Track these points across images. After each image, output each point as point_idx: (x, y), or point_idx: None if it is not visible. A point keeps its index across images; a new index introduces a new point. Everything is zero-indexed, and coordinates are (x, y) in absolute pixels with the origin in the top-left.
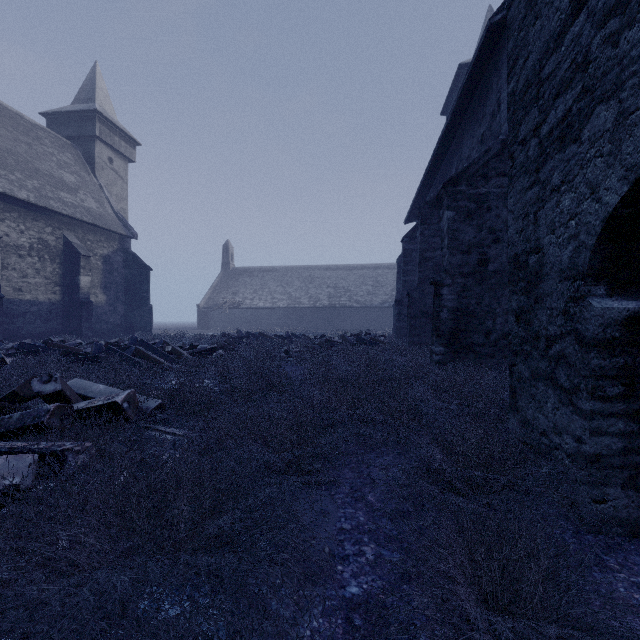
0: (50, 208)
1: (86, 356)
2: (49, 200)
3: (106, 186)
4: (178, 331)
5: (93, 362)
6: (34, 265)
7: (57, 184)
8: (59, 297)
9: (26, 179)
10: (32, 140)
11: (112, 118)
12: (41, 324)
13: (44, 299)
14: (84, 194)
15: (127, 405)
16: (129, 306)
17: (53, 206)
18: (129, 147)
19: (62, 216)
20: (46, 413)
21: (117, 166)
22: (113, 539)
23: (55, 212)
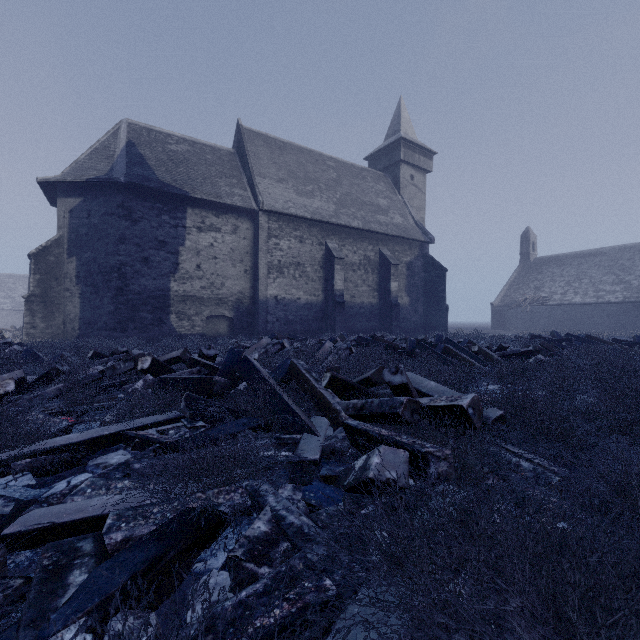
0: (371, 230)
1: (403, 350)
2: (370, 224)
3: (408, 201)
4: (470, 331)
5: (409, 356)
6: (361, 277)
7: (375, 210)
8: (376, 301)
9: (357, 212)
10: (360, 181)
11: (413, 139)
12: (365, 322)
13: (367, 303)
14: (393, 213)
15: (471, 411)
16: (427, 306)
17: (373, 228)
18: (426, 160)
19: (378, 235)
20: (400, 405)
21: (417, 181)
22: (537, 634)
23: (374, 232)
